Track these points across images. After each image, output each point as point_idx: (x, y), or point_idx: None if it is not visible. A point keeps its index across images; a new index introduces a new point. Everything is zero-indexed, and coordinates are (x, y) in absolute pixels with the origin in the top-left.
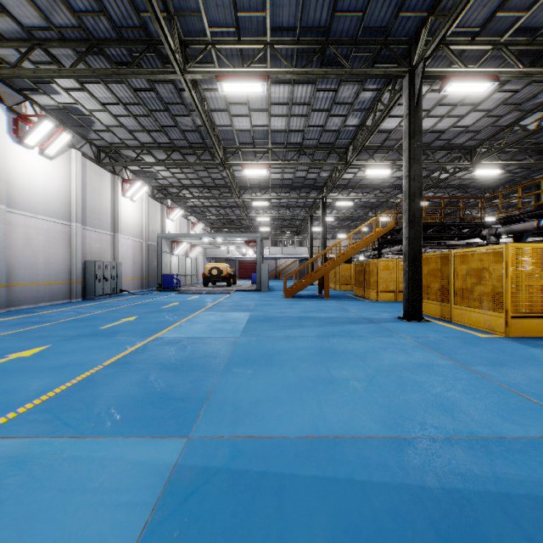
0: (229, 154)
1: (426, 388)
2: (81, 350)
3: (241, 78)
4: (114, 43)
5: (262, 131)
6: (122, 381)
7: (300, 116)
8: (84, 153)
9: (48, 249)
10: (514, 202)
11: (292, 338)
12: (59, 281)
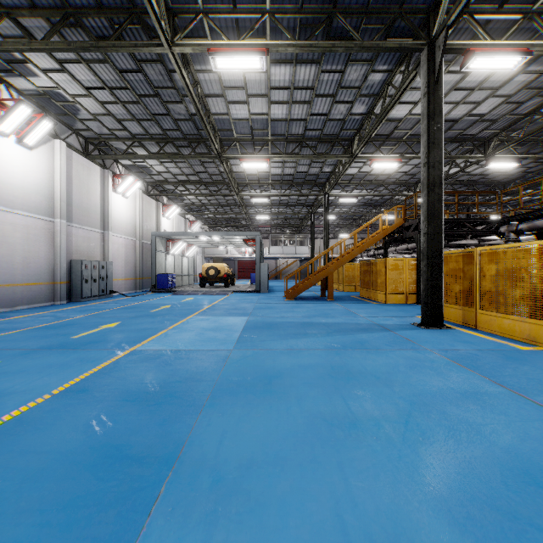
0: (226, 147)
1: (488, 435)
2: (33, 370)
3: (236, 51)
4: (92, 12)
5: (261, 121)
6: (66, 422)
7: (303, 103)
8: (70, 144)
9: (28, 247)
10: (523, 199)
11: (295, 351)
12: (41, 282)
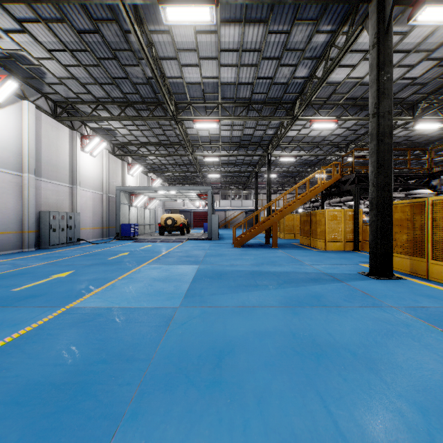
0: (181, 110)
1: None
2: None
3: (186, 1)
4: None
5: (212, 84)
6: None
7: (250, 66)
8: (38, 106)
9: None
10: (437, 159)
11: (248, 309)
12: (9, 231)
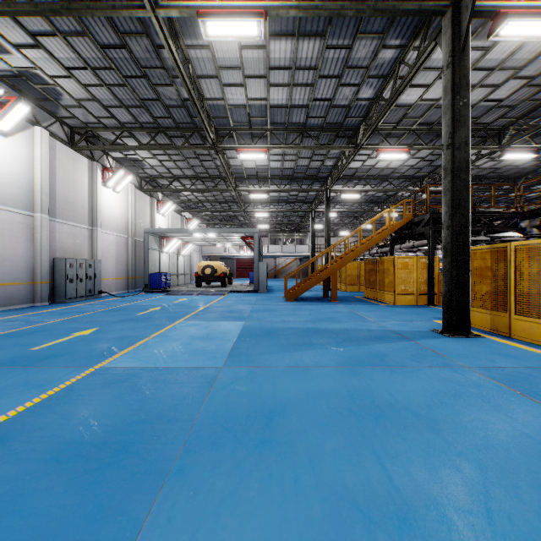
0: (222, 137)
1: None
2: None
3: (230, 14)
4: None
5: (260, 107)
6: None
7: (305, 85)
8: (53, 132)
9: (3, 243)
10: (531, 196)
11: (301, 369)
12: (19, 281)
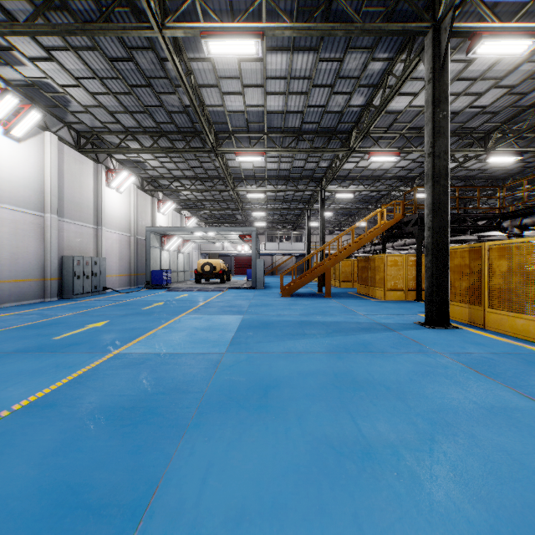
0: (221, 141)
1: (534, 470)
2: (1, 378)
3: (230, 34)
4: None
5: (257, 113)
6: (19, 450)
7: (300, 94)
8: (61, 137)
9: (16, 242)
10: (520, 195)
11: (294, 355)
12: (30, 278)
